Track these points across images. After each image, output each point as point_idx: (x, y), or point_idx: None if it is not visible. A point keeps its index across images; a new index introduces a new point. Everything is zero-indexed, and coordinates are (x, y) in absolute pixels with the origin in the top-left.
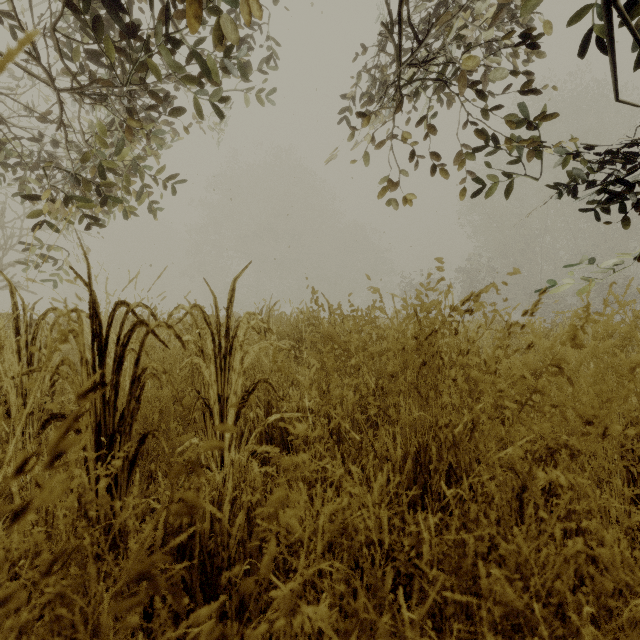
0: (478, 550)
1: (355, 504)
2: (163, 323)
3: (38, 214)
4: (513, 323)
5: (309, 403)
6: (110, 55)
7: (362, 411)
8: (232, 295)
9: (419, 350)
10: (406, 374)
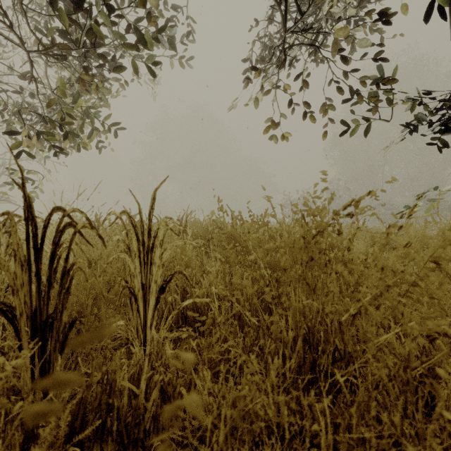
0: (379, 447)
1: (255, 388)
2: (87, 224)
3: (15, 146)
4: (391, 224)
5: (215, 290)
6: (66, 23)
7: (258, 297)
8: (153, 203)
9: (307, 248)
10: (295, 267)
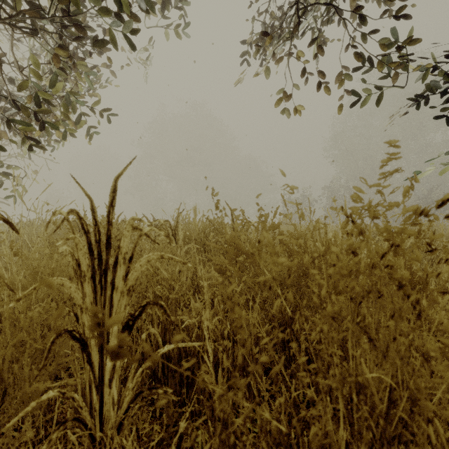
0: None
1: None
2: None
3: None
4: None
5: (209, 324)
6: None
7: (274, 344)
8: (113, 197)
9: (372, 276)
10: None
